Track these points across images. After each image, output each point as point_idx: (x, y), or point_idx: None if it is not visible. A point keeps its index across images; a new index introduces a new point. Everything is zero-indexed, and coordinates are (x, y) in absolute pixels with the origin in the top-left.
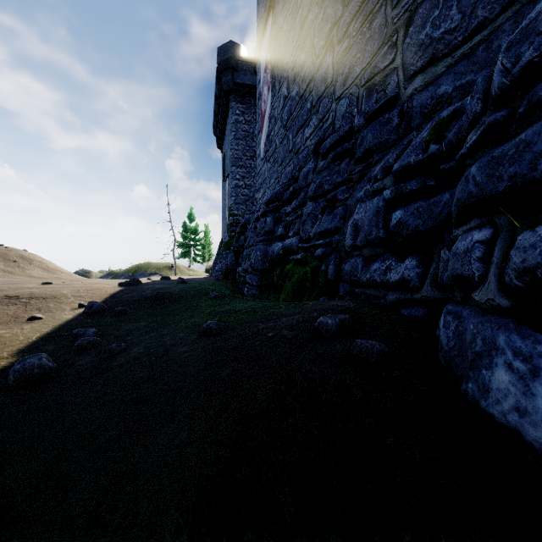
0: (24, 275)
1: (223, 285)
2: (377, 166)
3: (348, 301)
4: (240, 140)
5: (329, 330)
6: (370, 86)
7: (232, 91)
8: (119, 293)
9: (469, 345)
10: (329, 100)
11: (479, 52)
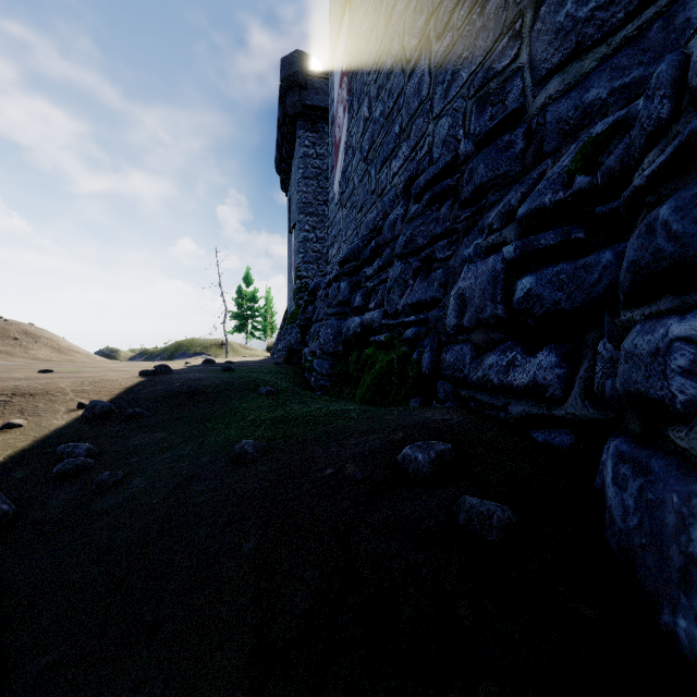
0: (27, 357)
1: (283, 373)
2: (492, 210)
3: (450, 411)
4: (309, 179)
5: (418, 471)
6: (482, 97)
7: (299, 116)
8: (138, 386)
9: (673, 534)
10: (424, 120)
11: (653, 33)
